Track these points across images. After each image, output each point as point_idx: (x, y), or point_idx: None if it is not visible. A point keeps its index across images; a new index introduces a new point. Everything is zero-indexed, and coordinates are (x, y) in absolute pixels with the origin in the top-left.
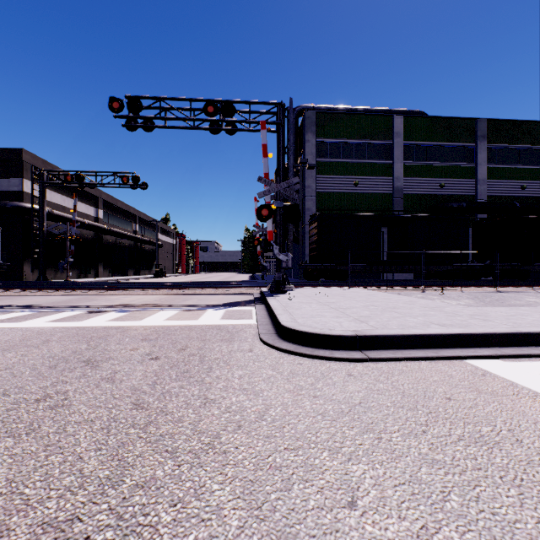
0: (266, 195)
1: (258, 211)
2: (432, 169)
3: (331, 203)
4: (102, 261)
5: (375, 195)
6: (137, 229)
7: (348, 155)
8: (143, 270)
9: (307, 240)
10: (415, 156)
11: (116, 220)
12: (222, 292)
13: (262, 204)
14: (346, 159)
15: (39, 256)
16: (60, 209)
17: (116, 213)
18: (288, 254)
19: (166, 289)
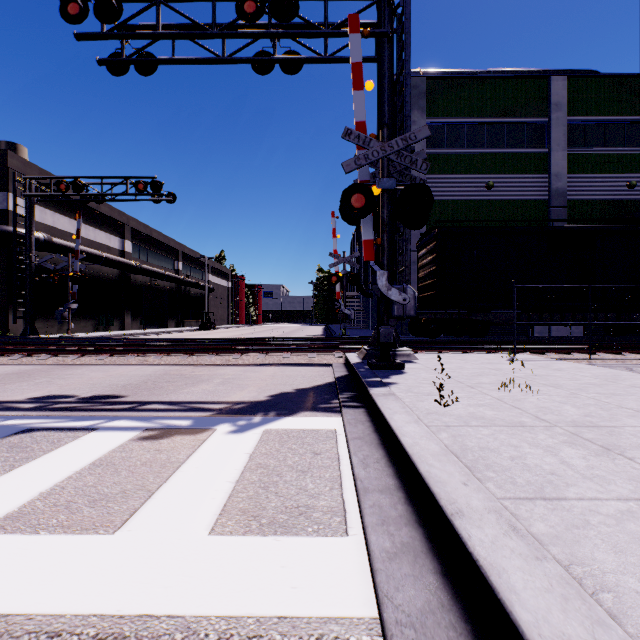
0: (359, 165)
1: (344, 198)
2: (614, 159)
3: (449, 218)
4: (130, 308)
5: (519, 203)
6: (179, 267)
7: (477, 143)
8: (188, 320)
9: (412, 275)
10: (585, 140)
11: (150, 256)
12: (275, 360)
13: (353, 184)
14: (473, 149)
15: (25, 301)
16: (68, 238)
17: (151, 246)
18: (408, 287)
19: (182, 354)
